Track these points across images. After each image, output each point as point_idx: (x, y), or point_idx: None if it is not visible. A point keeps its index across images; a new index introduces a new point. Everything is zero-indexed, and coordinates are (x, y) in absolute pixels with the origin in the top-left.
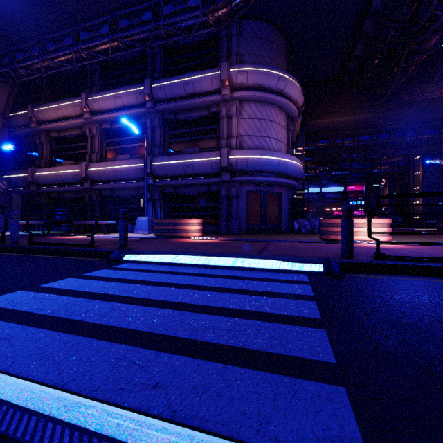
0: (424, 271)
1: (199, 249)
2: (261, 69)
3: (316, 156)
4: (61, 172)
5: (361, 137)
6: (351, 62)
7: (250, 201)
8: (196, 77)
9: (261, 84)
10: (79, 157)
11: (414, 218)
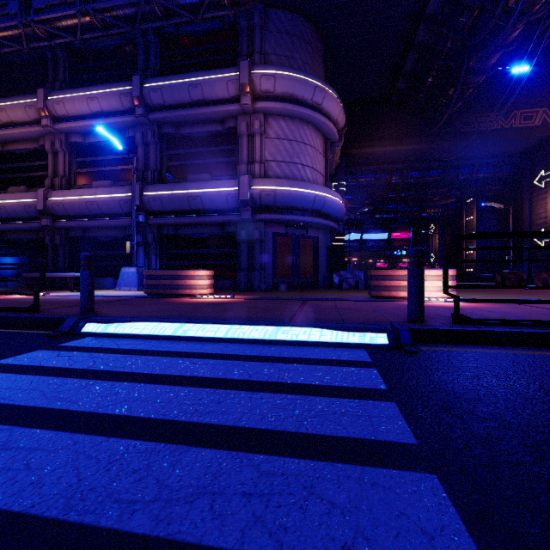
0: (522, 340)
1: (206, 313)
2: (293, 74)
3: (358, 194)
4: (5, 201)
5: (410, 173)
6: (400, 79)
7: (278, 247)
8: (205, 77)
9: (292, 93)
10: (35, 182)
11: (467, 270)
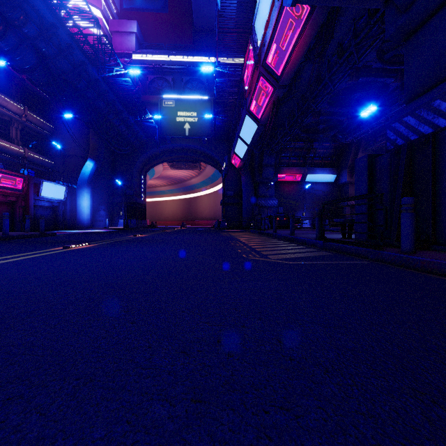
0: None
1: None
2: None
3: None
4: None
5: None
6: None
7: None
8: None
9: None
10: None
11: None
